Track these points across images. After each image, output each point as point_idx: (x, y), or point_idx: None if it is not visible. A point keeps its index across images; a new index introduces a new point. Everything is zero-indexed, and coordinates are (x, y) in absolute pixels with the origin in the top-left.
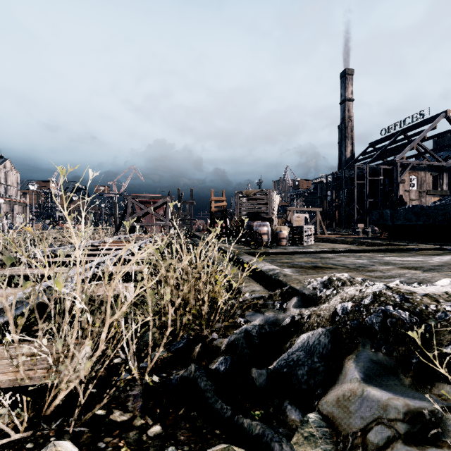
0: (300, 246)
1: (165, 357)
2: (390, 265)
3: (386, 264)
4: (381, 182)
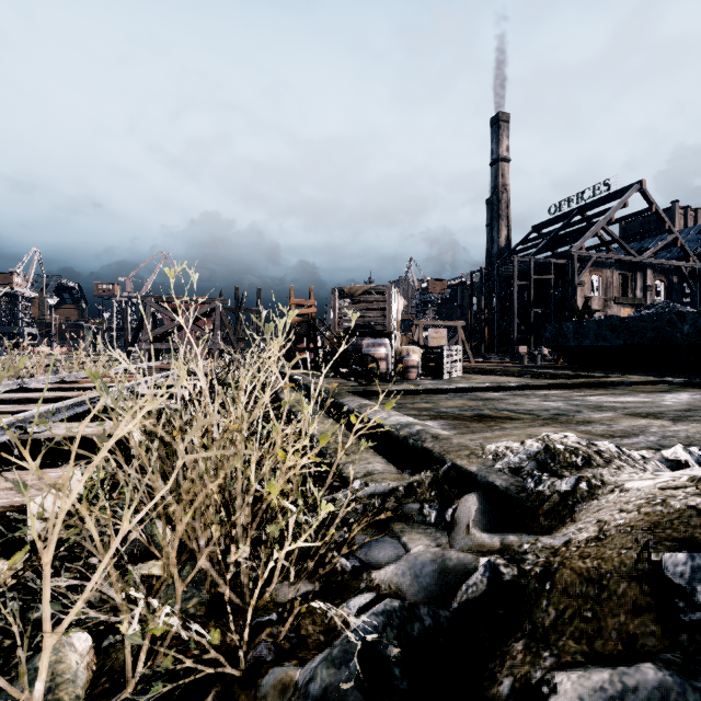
0: (441, 381)
1: None
2: (607, 410)
3: (600, 409)
4: (551, 283)
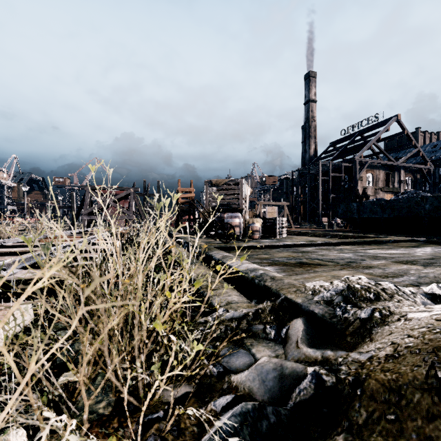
0: (274, 240)
1: None
2: (381, 259)
3: (376, 258)
4: (342, 178)
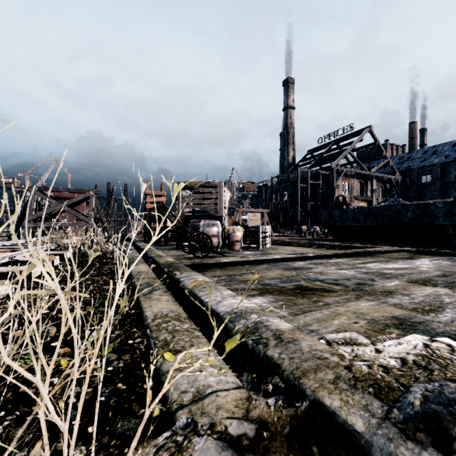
0: (257, 251)
1: None
2: (391, 278)
3: (385, 277)
4: (320, 186)
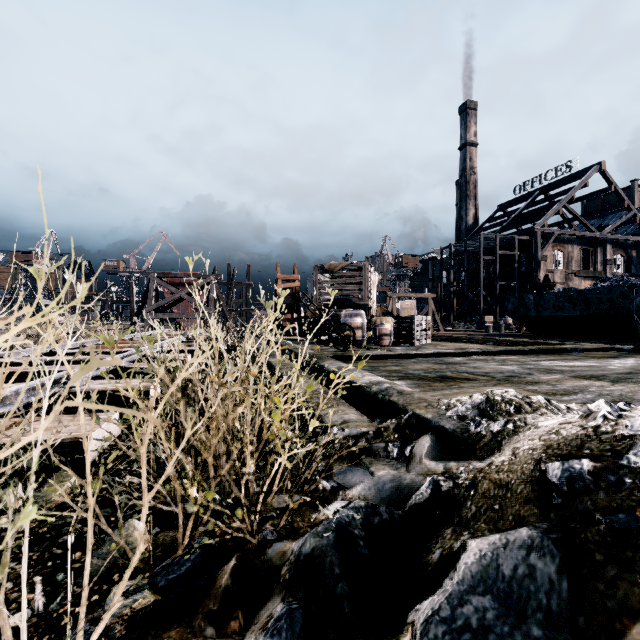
0: (411, 347)
1: (138, 609)
2: (555, 373)
3: (549, 372)
4: (516, 258)
